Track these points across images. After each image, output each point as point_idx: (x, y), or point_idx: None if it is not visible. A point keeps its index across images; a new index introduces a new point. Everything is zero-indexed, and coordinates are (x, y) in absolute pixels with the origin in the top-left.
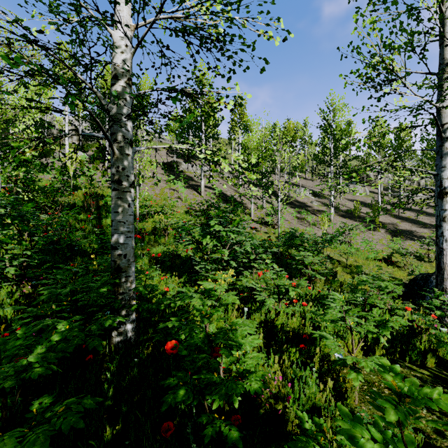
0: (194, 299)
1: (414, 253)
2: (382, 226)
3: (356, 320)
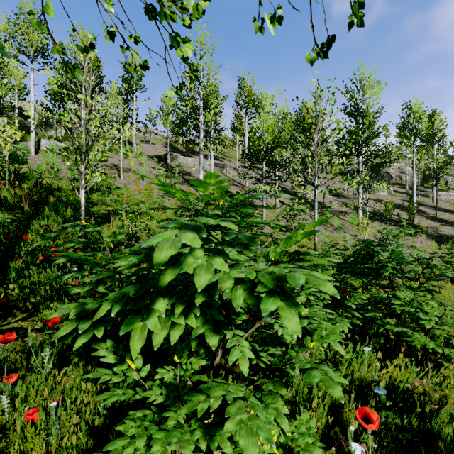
0: None
1: None
2: (421, 230)
3: None
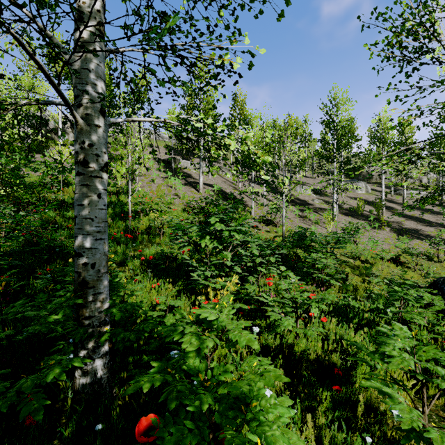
0: (186, 339)
1: (422, 253)
2: (387, 224)
3: (443, 372)
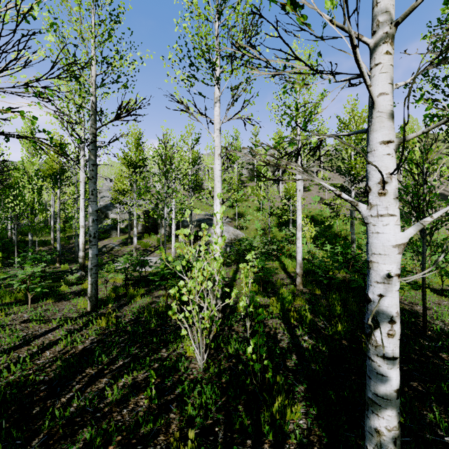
0: None
1: None
2: None
3: None
